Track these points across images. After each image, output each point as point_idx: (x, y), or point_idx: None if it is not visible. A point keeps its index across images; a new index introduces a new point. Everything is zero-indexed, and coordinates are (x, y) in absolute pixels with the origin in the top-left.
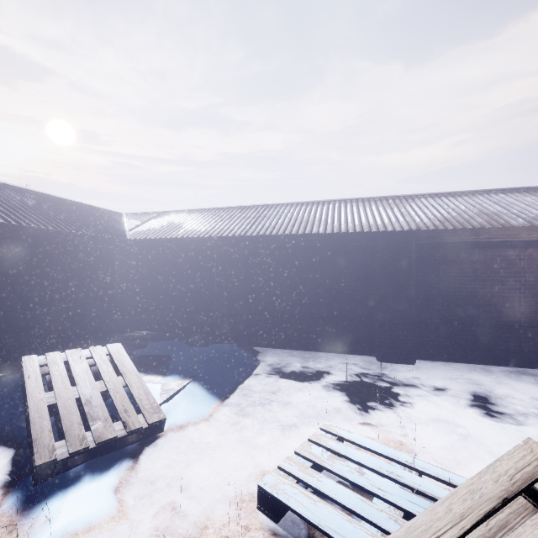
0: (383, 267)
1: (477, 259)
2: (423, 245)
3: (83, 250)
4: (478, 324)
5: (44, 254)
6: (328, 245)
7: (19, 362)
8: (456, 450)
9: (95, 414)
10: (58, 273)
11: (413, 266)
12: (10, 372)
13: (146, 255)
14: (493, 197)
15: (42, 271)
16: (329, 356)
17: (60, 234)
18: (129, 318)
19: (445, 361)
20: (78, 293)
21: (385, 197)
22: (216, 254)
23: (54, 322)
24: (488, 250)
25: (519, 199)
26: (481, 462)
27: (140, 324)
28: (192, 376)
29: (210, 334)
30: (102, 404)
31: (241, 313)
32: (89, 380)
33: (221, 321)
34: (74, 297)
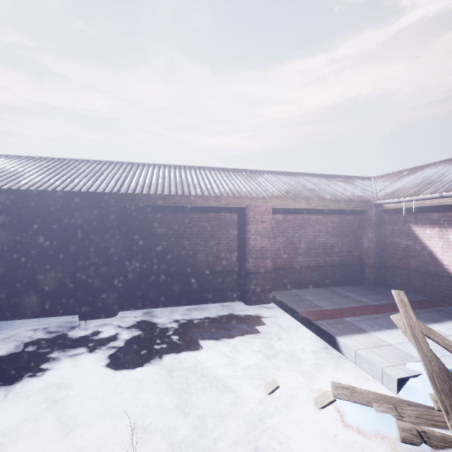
0: (83, 227)
1: (172, 220)
2: (129, 207)
3: None
4: (172, 273)
5: None
6: (30, 203)
7: None
8: (39, 422)
9: None
10: None
11: (112, 226)
12: None
13: None
14: (201, 172)
15: None
16: (24, 324)
17: None
18: None
19: (148, 308)
20: None
21: (121, 162)
22: None
23: None
24: (180, 213)
25: (214, 176)
26: (53, 429)
27: None
28: None
29: None
30: None
31: None
32: None
33: None
34: None
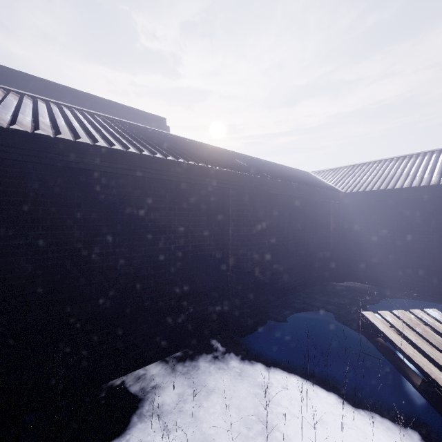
0: None
1: None
2: None
3: (312, 204)
4: None
5: (294, 208)
6: None
7: (286, 300)
8: None
9: None
10: (300, 225)
11: None
12: (293, 311)
13: (359, 207)
14: None
15: (293, 223)
16: None
17: (308, 190)
18: (343, 268)
19: None
20: (310, 243)
21: None
22: None
23: (298, 267)
24: None
25: None
26: None
27: (351, 274)
28: None
29: None
30: None
31: None
32: None
33: None
34: (308, 246)
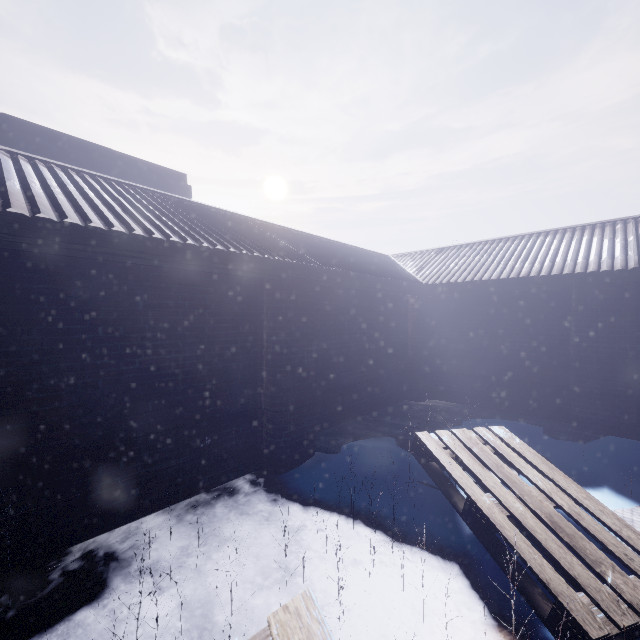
0: None
1: None
2: None
3: (384, 300)
4: None
5: (358, 304)
6: None
7: (345, 426)
8: None
9: (587, 552)
10: (367, 326)
11: None
12: (350, 438)
13: (443, 303)
14: None
15: (356, 324)
16: None
17: (374, 282)
18: (423, 382)
19: None
20: (380, 350)
21: None
22: (575, 299)
23: (364, 382)
24: None
25: None
26: None
27: (434, 390)
28: (631, 497)
29: (553, 417)
30: (578, 534)
31: (631, 394)
32: (520, 483)
33: (587, 402)
34: (377, 354)
